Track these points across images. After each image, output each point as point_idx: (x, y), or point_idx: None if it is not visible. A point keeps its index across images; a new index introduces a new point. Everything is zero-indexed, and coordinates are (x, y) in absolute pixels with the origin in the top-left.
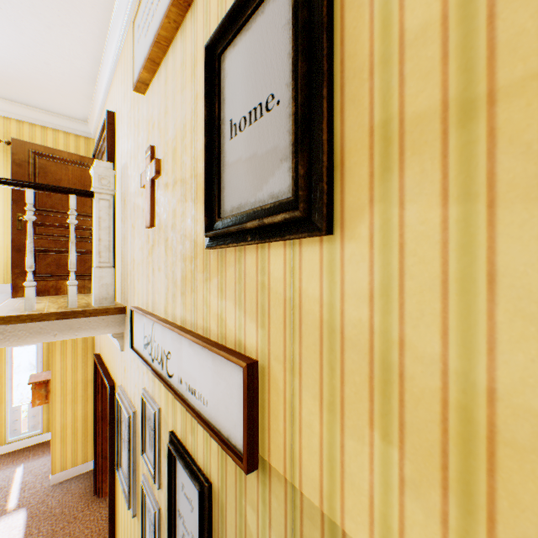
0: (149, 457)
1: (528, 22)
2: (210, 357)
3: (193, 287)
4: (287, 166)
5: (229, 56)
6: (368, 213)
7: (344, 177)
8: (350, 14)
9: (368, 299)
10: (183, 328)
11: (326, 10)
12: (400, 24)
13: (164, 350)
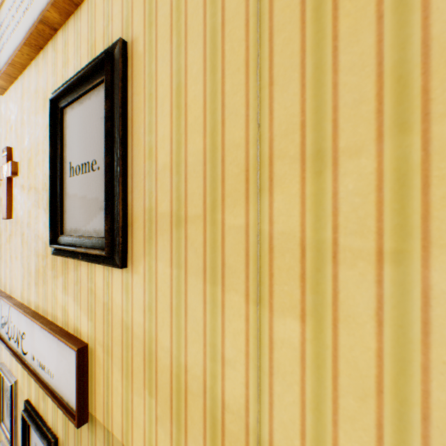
0: (7, 425)
1: (196, 190)
2: (56, 340)
3: (45, 280)
4: (103, 214)
5: (70, 113)
6: (143, 260)
7: (133, 233)
8: (136, 135)
9: (143, 311)
10: (36, 313)
11: (122, 127)
12: (156, 157)
13: (20, 331)
